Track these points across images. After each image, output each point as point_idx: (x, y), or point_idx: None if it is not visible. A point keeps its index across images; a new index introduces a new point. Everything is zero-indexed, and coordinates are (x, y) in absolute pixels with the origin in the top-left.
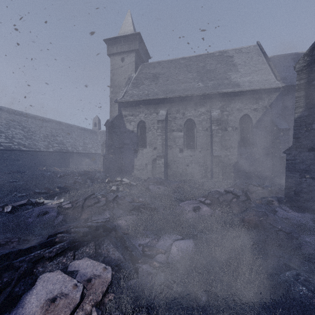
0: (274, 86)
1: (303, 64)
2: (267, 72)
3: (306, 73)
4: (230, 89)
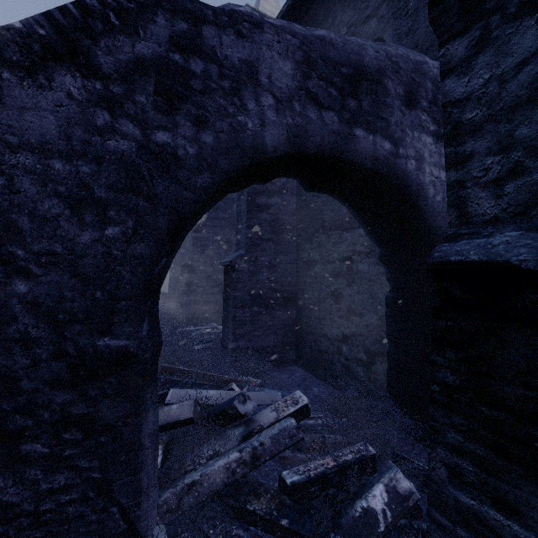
0: None
1: None
2: None
3: None
4: None
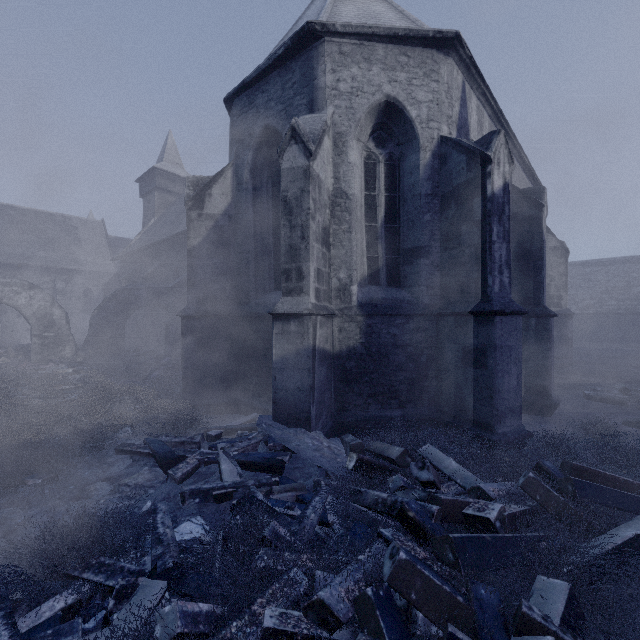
0: (111, 271)
1: (106, 287)
2: (108, 257)
3: (107, 291)
4: (75, 267)
